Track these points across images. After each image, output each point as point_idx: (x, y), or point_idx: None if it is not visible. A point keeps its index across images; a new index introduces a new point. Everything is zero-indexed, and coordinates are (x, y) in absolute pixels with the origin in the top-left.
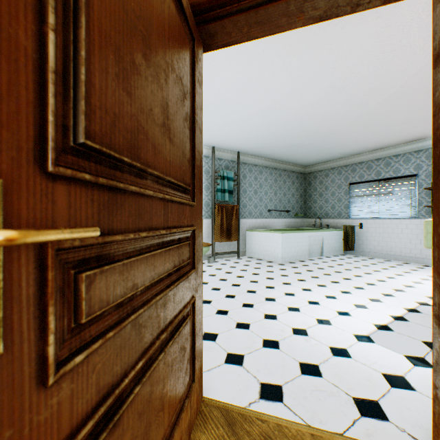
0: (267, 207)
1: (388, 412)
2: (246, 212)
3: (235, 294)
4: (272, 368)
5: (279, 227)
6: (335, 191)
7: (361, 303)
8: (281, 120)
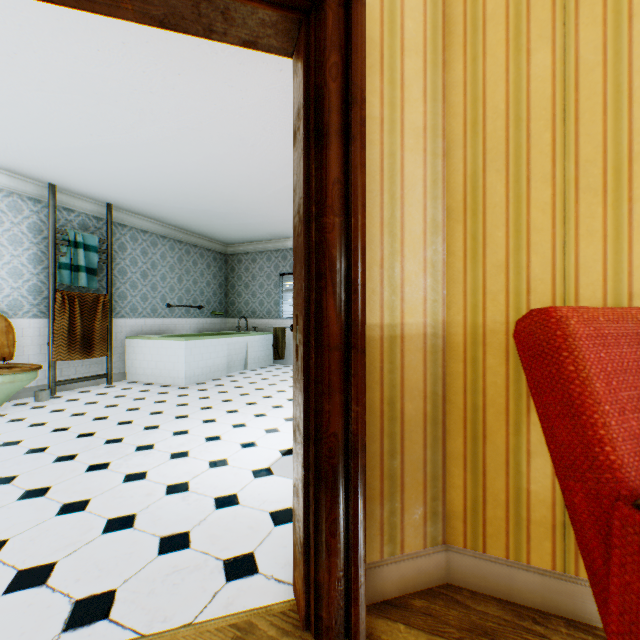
0: (167, 300)
1: (261, 562)
2: (127, 307)
3: (79, 452)
4: (109, 566)
5: (187, 331)
6: (265, 282)
7: (275, 426)
8: (178, 168)
